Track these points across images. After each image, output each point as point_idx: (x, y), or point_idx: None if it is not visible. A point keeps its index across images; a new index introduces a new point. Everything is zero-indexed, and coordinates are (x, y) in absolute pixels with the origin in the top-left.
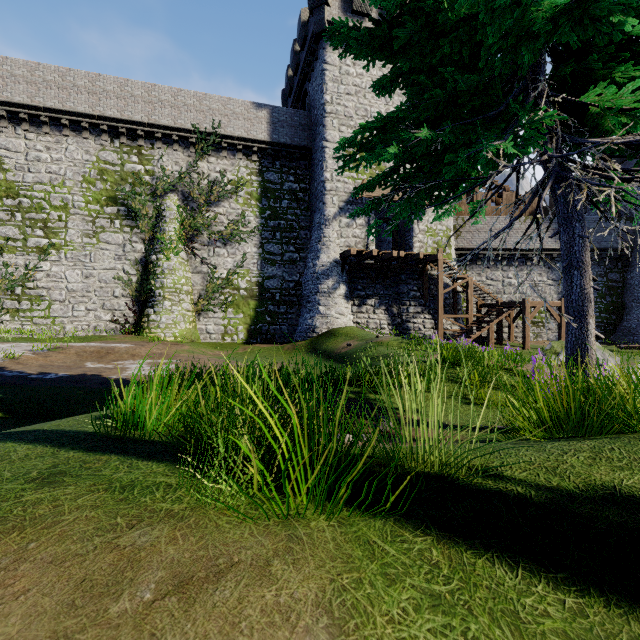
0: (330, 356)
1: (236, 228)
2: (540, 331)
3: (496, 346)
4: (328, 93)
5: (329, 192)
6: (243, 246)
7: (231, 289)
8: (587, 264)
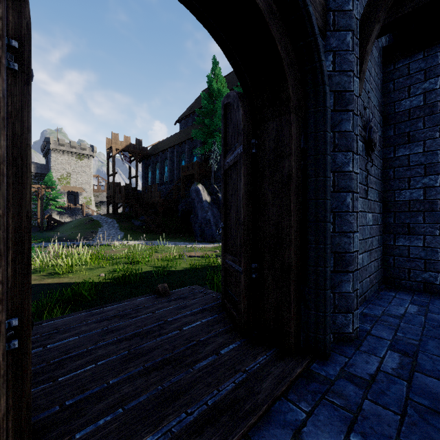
0: None
1: None
2: None
3: None
4: (52, 164)
5: None
6: None
7: None
8: None
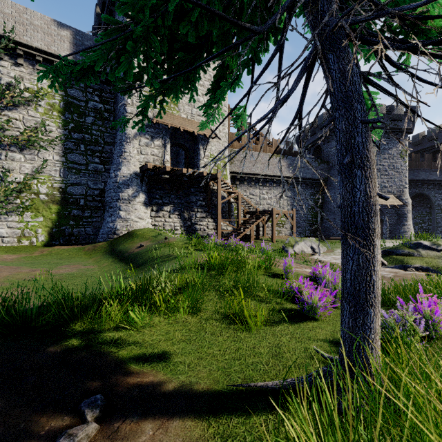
0: (123, 256)
1: (34, 135)
2: (281, 229)
3: (256, 241)
4: None
5: (130, 114)
6: (43, 153)
7: (29, 193)
8: (372, 162)
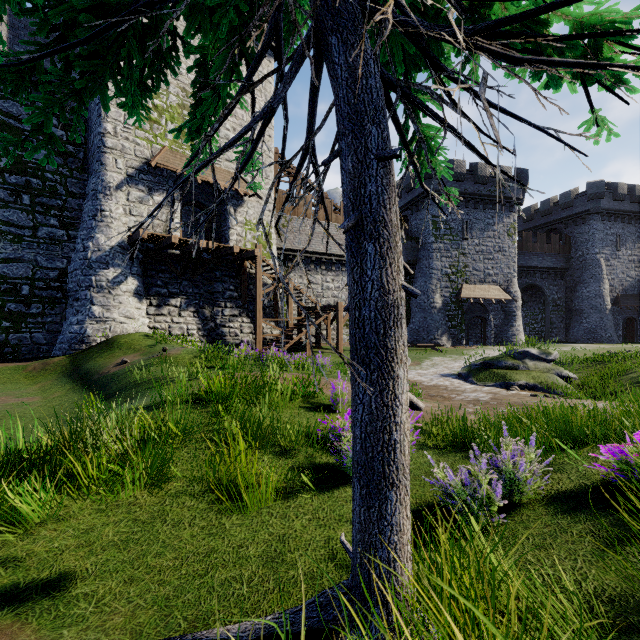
0: (91, 380)
1: None
2: None
3: (314, 350)
4: None
5: (111, 150)
6: None
7: None
8: (394, 229)
